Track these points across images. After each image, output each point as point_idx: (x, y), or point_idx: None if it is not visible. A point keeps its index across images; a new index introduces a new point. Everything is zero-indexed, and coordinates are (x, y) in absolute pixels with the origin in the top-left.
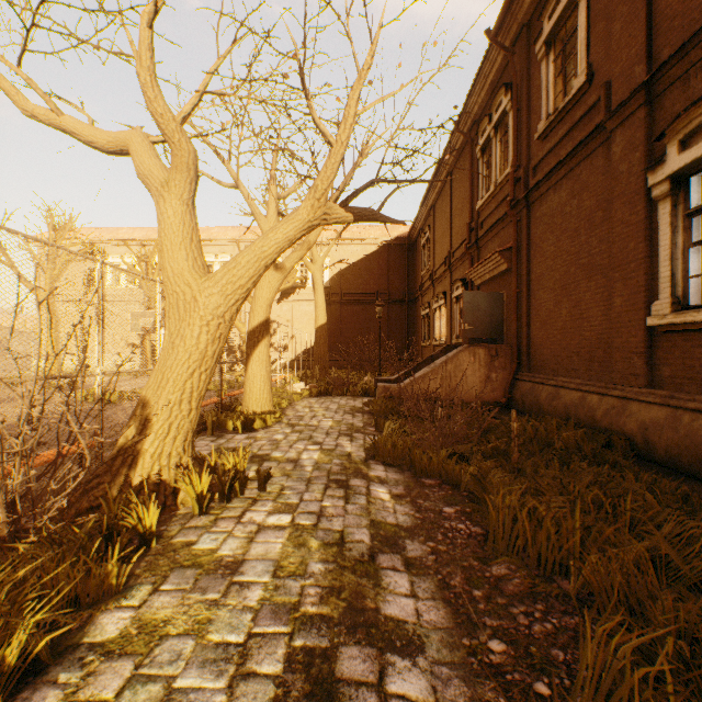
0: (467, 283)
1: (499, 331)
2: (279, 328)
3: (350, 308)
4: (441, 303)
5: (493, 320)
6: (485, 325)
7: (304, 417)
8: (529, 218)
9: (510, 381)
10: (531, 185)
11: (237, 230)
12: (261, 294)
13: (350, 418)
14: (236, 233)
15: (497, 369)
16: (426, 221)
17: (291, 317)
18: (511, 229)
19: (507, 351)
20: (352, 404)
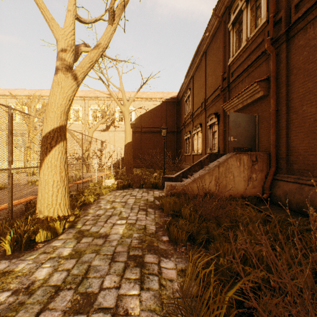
0: (219, 115)
1: (253, 143)
2: (107, 145)
3: (146, 135)
4: (198, 130)
5: (249, 135)
6: (244, 138)
7: (100, 217)
8: (288, 50)
9: (270, 180)
10: (294, 20)
11: (84, 92)
12: (54, 100)
13: (143, 218)
14: (83, 93)
15: (256, 171)
16: (187, 87)
17: (114, 140)
18: (264, 67)
19: (264, 157)
20: (146, 197)
